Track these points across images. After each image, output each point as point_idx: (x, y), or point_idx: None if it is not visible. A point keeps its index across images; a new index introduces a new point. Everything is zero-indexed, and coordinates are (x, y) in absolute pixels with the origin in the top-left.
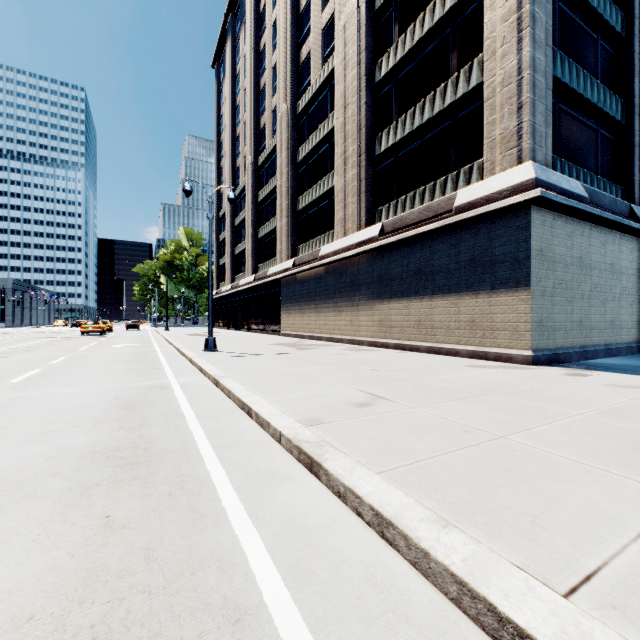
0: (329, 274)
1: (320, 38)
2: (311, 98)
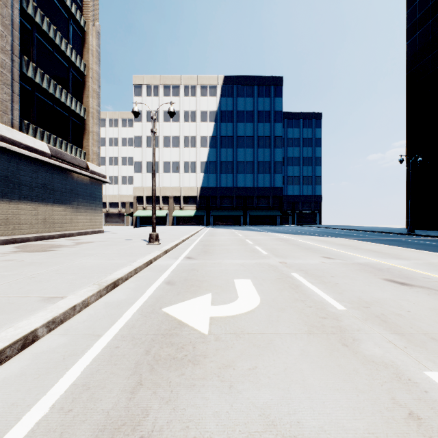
0: None
1: None
2: None
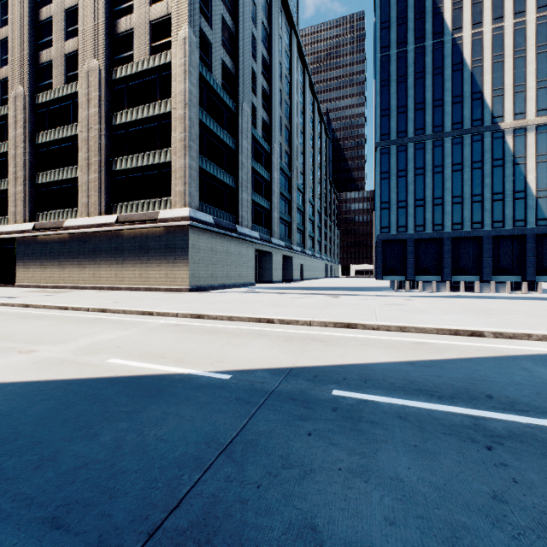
0: (74, 241)
1: (63, 59)
2: (53, 99)
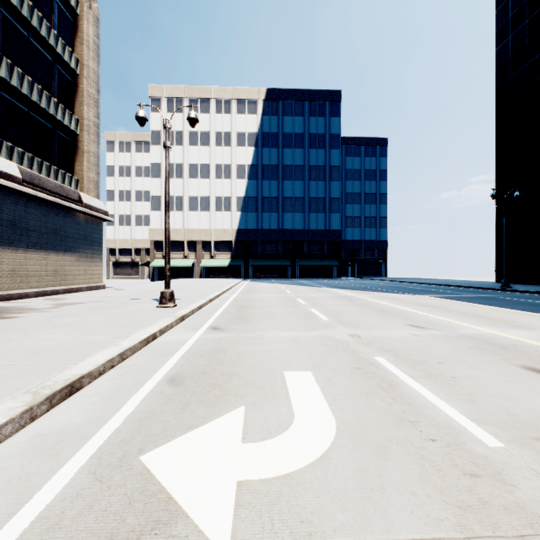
0: None
1: None
2: None
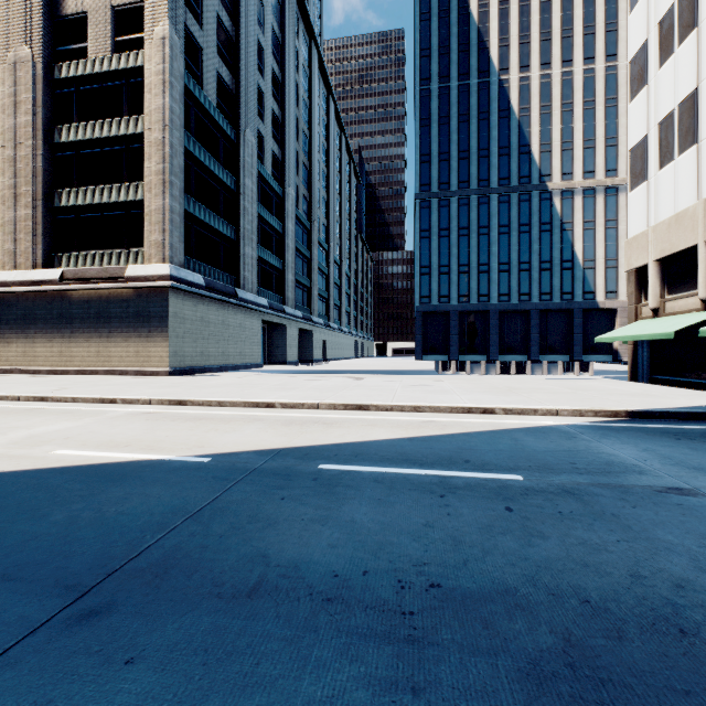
0: None
1: None
2: None
